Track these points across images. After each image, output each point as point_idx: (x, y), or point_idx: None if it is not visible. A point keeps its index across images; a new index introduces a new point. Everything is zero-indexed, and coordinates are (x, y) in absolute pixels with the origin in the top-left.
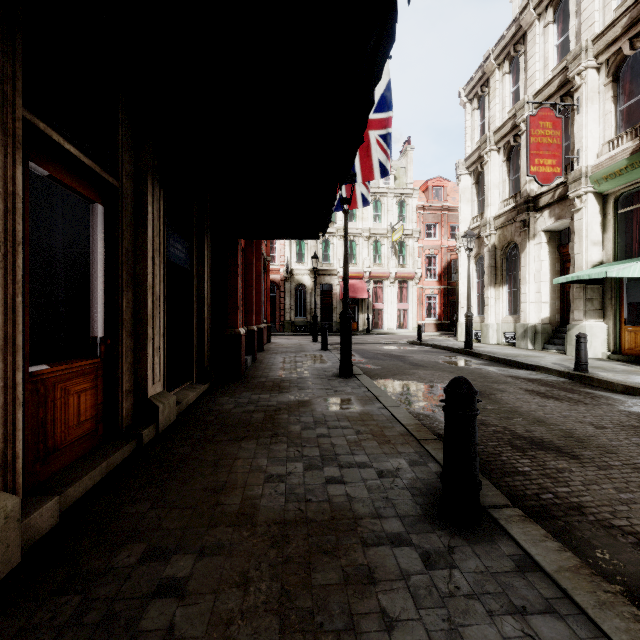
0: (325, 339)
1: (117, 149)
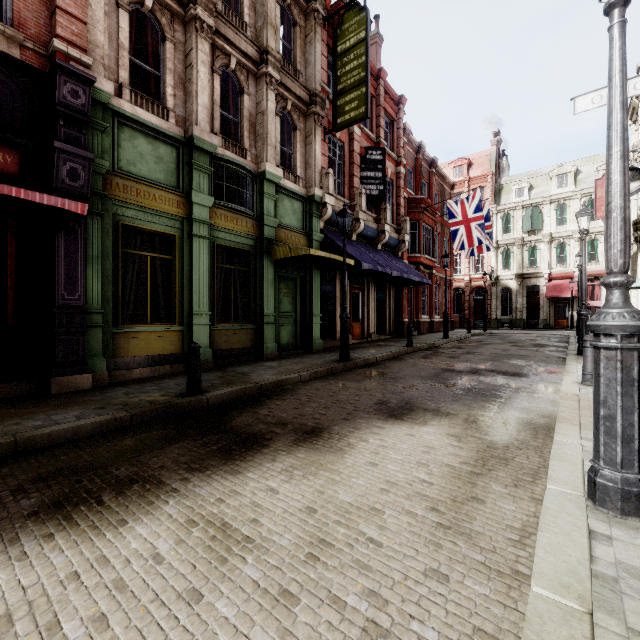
0: (469, 327)
1: (363, 280)
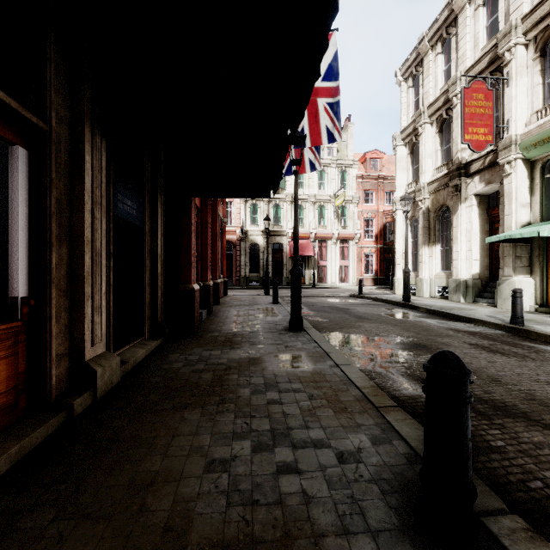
0: (276, 293)
1: (45, 88)
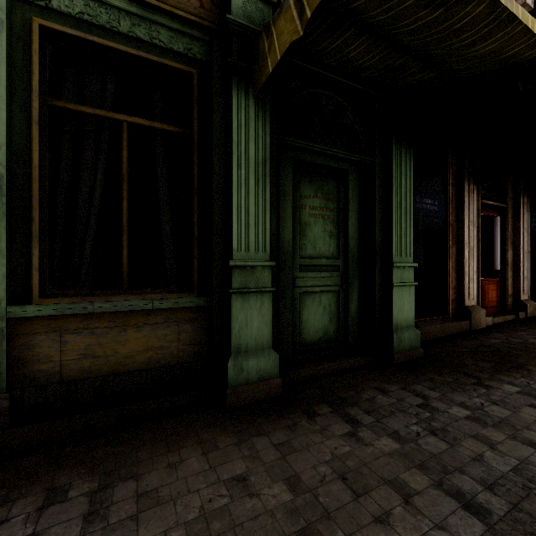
0: None
1: (505, 191)
